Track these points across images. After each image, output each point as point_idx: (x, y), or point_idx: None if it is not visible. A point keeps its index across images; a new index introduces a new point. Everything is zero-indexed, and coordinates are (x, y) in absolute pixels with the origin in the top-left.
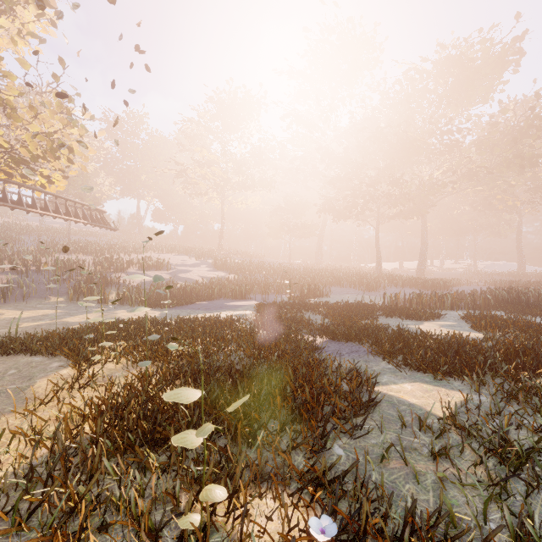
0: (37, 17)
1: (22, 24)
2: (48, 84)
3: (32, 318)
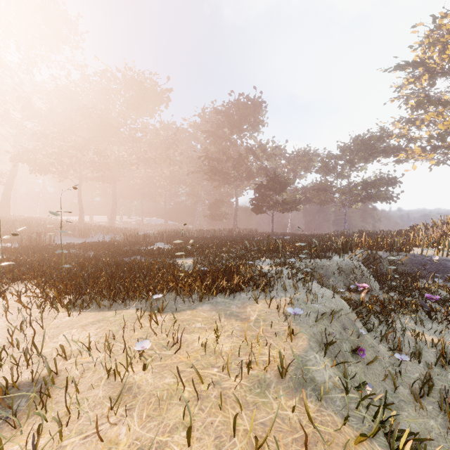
0: None
1: None
2: None
3: None
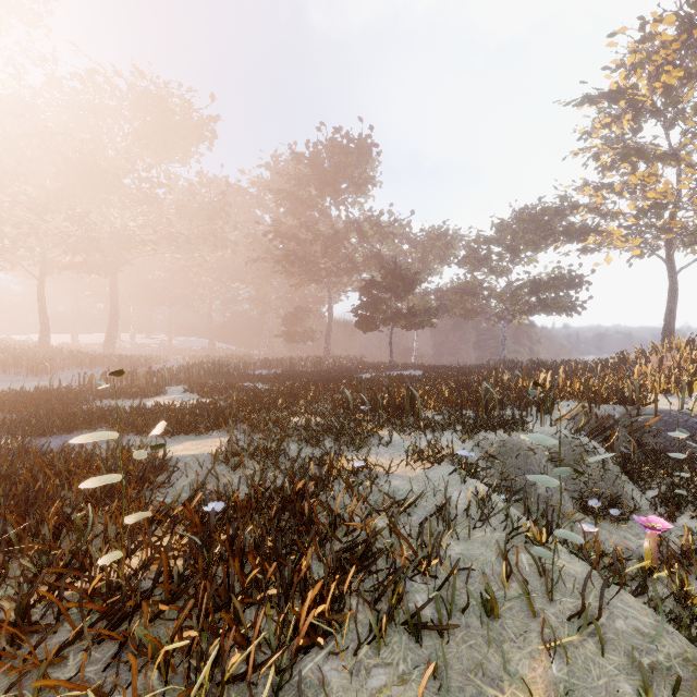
0: None
1: None
2: None
3: None
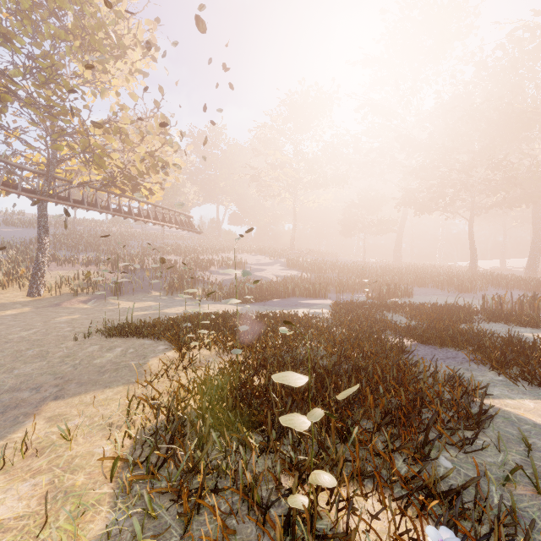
0: (143, 55)
1: (131, 64)
2: (151, 110)
3: (140, 309)
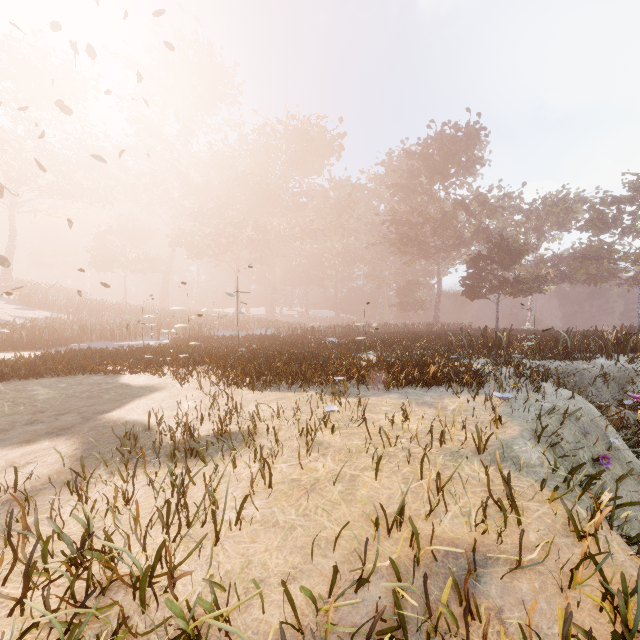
0: None
1: None
2: None
3: None
